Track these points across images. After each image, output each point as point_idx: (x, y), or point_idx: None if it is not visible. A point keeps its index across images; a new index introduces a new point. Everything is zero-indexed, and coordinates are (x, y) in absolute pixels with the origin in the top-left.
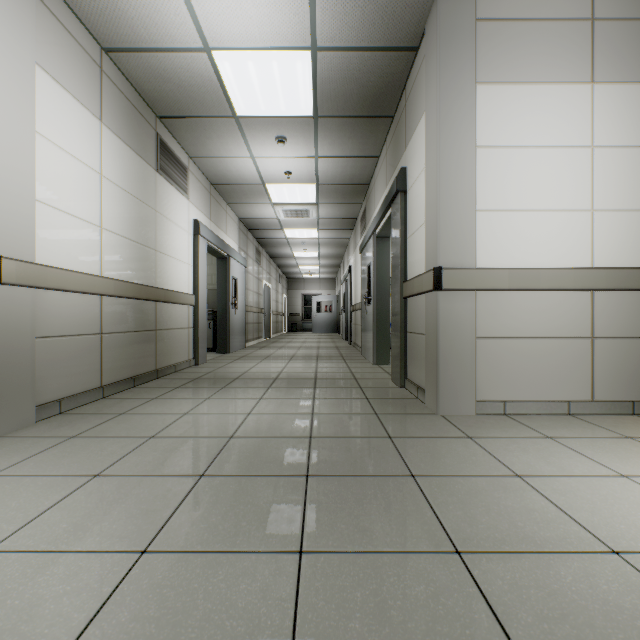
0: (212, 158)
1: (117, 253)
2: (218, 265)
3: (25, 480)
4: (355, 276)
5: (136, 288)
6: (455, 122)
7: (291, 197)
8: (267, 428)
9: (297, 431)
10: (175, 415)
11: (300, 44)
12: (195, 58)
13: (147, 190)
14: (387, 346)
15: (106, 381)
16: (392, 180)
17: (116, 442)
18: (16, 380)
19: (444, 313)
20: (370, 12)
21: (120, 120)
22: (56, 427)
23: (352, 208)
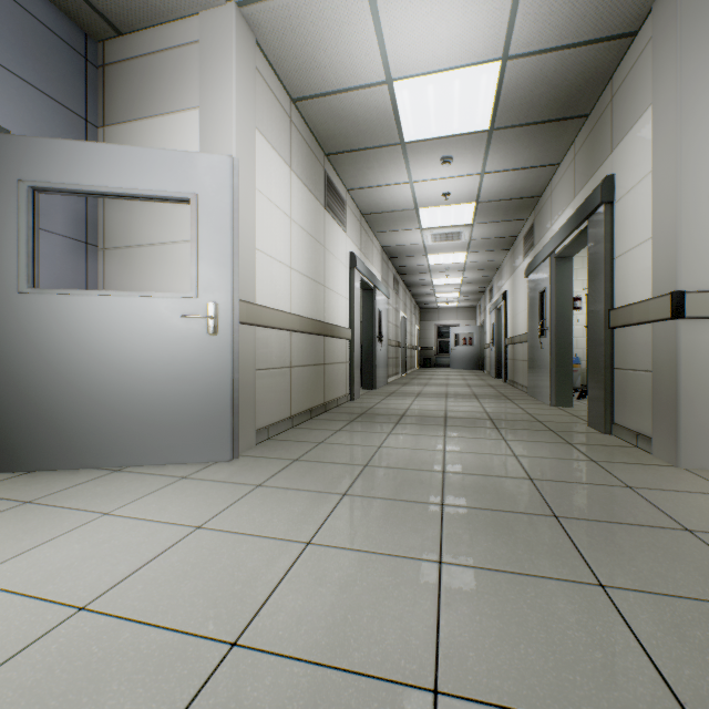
0: (368, 188)
1: (300, 291)
2: (364, 297)
3: (288, 492)
4: (513, 303)
5: (313, 324)
6: (703, 114)
7: (443, 220)
8: (475, 466)
9: (510, 472)
10: (371, 447)
11: (489, 57)
12: (375, 92)
13: (318, 228)
14: (568, 385)
15: (293, 412)
16: (585, 190)
17: (337, 467)
18: (245, 407)
19: (687, 346)
20: (581, 5)
21: (301, 164)
22: (275, 450)
23: (513, 225)
